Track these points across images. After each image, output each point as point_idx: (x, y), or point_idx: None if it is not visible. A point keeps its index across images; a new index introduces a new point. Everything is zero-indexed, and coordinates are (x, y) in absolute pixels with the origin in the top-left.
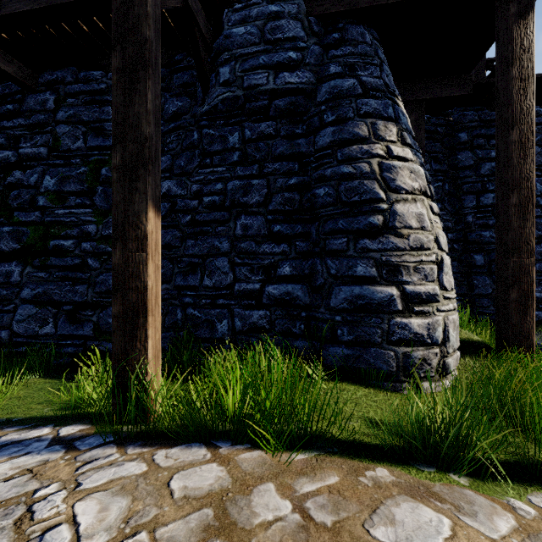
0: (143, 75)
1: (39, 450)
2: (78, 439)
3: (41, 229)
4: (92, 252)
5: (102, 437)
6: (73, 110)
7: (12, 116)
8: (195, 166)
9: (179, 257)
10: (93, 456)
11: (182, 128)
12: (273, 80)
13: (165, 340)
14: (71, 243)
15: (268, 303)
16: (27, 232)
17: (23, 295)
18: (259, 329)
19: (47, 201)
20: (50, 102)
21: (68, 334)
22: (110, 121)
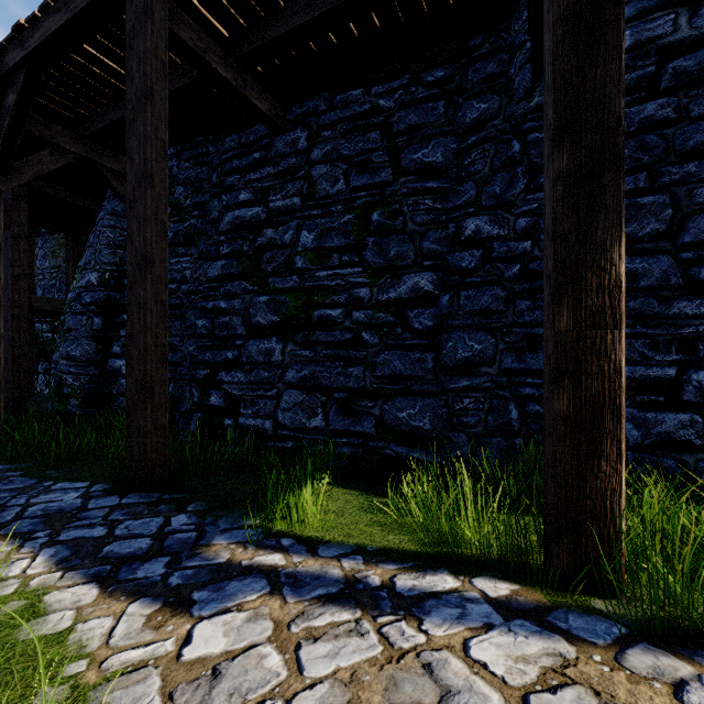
0: (613, 15)
1: (500, 622)
2: (541, 612)
3: (303, 297)
4: (367, 324)
5: (615, 625)
6: (330, 145)
7: (258, 166)
8: (519, 191)
9: (505, 327)
10: (657, 669)
11: (489, 140)
12: (686, 22)
13: (489, 448)
14: (339, 313)
15: (696, 401)
16: (286, 301)
17: (288, 379)
18: (677, 444)
19: (306, 261)
20: (301, 140)
21: (342, 430)
22: (378, 150)
